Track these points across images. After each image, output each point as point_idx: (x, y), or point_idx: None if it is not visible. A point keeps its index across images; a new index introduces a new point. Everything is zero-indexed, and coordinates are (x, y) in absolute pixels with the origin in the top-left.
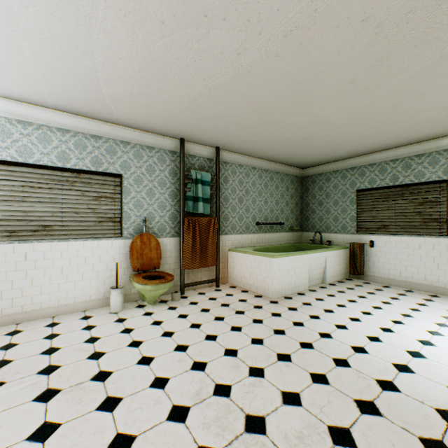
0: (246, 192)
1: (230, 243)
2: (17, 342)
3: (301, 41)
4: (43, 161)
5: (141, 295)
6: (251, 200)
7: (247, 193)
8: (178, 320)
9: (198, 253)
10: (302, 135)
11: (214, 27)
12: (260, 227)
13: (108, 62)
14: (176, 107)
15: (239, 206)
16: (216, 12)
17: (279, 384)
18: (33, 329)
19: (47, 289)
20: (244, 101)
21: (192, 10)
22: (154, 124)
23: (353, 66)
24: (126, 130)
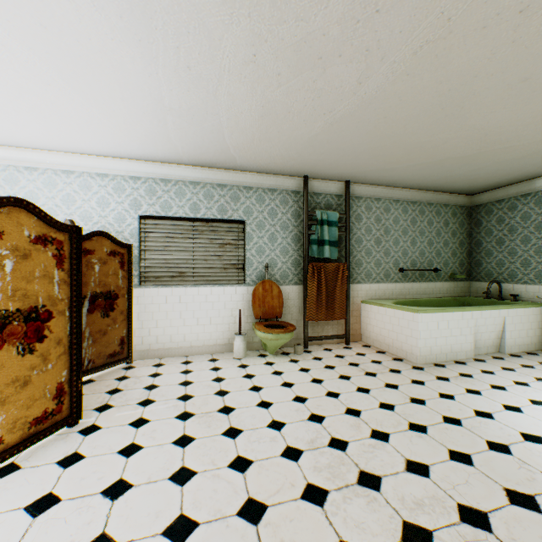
0: (385, 232)
1: (364, 293)
2: (161, 373)
3: (436, 53)
4: (179, 213)
5: (263, 345)
6: (392, 241)
7: (386, 233)
8: (299, 373)
9: (323, 303)
10: (460, 154)
11: (330, 66)
12: (404, 274)
13: (232, 118)
14: (297, 146)
15: (376, 249)
16: (330, 53)
17: (405, 452)
18: (172, 364)
19: (182, 330)
20: (373, 128)
21: (305, 57)
22: (275, 166)
23: (520, 62)
24: (248, 175)
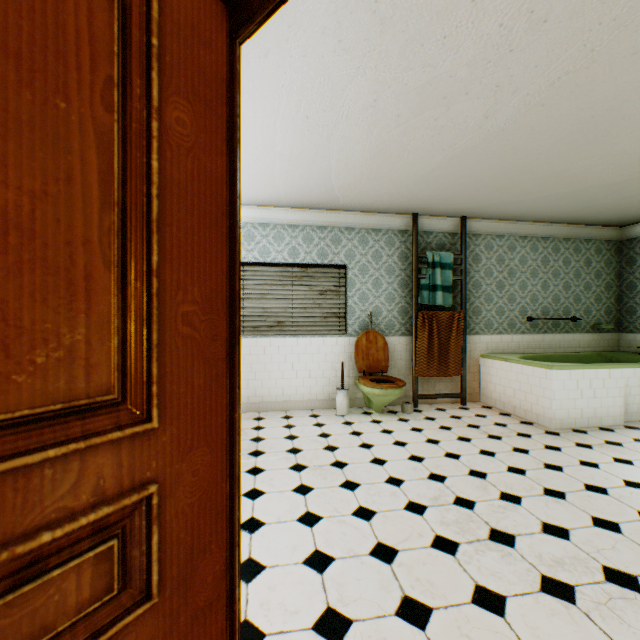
0: (509, 274)
1: (483, 346)
2: (264, 426)
3: (576, 83)
4: (277, 259)
5: (366, 402)
6: (518, 285)
7: (510, 275)
8: (411, 433)
9: (435, 357)
10: (606, 181)
11: (454, 104)
12: (533, 324)
13: (342, 159)
14: (408, 183)
15: (497, 295)
16: (456, 92)
17: (540, 515)
18: (272, 418)
19: (280, 383)
20: (499, 160)
21: (428, 98)
22: (381, 204)
23: None
24: (350, 215)
